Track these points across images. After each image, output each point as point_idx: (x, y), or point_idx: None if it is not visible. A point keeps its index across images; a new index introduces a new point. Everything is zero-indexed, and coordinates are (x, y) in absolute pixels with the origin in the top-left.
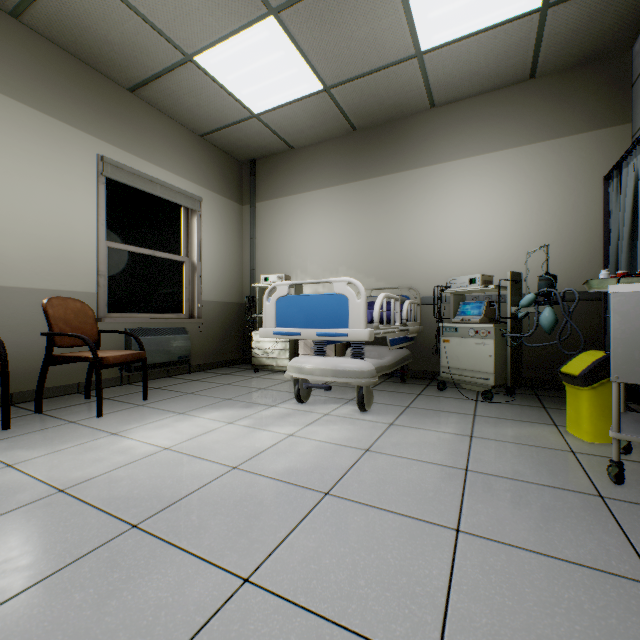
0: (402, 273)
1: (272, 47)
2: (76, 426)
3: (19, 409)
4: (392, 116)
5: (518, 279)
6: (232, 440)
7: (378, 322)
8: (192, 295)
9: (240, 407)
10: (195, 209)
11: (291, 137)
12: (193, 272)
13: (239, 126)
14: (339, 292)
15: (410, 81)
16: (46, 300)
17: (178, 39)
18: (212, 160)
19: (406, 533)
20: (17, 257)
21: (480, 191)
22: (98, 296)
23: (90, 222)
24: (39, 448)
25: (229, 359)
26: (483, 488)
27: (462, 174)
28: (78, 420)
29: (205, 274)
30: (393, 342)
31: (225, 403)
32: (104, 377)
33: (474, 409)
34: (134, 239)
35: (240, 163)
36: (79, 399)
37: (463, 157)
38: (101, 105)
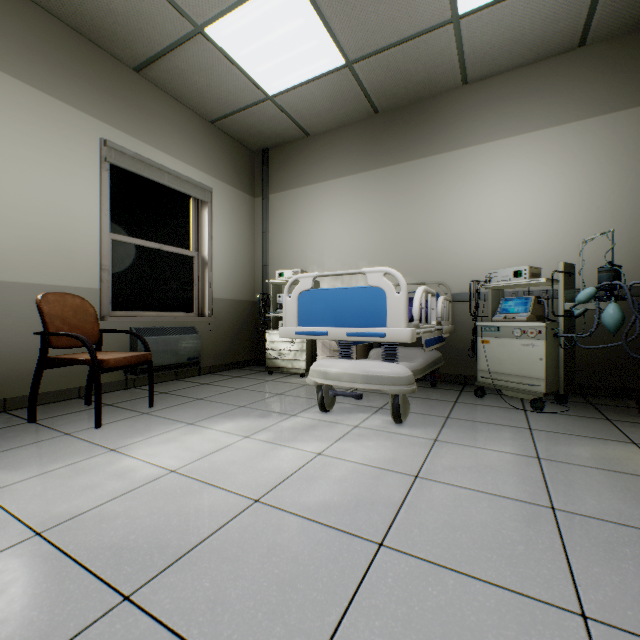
0: (430, 267)
1: (291, 14)
2: (71, 439)
3: (12, 417)
4: (419, 95)
5: (571, 271)
6: (250, 460)
7: (418, 320)
8: (202, 292)
9: (256, 416)
10: (205, 200)
11: (307, 122)
12: (203, 268)
13: (252, 110)
14: (374, 284)
15: (442, 53)
16: (41, 295)
17: (187, 6)
18: (223, 149)
19: (511, 620)
20: (11, 248)
21: (519, 175)
22: (101, 292)
23: (92, 212)
24: (23, 469)
25: (241, 360)
26: (588, 539)
27: (498, 157)
28: (74, 431)
29: (216, 270)
30: (428, 343)
31: (239, 411)
32: (107, 380)
33: (526, 421)
34: (140, 232)
35: (252, 153)
36: (79, 405)
37: (500, 138)
38: (104, 85)
